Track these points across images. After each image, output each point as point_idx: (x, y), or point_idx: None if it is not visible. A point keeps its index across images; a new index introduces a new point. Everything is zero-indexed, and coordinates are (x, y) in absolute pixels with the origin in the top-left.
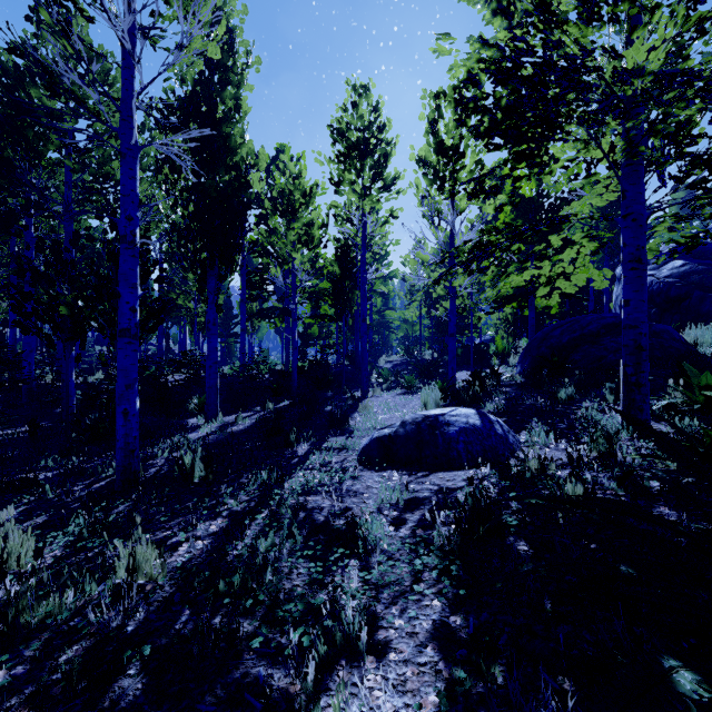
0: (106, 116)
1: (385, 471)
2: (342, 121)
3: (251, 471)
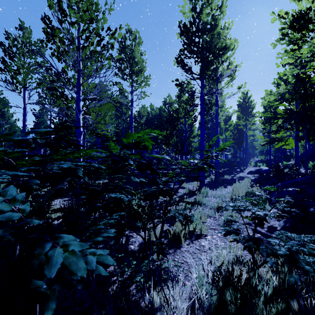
0: (209, 127)
1: (251, 174)
2: (240, 102)
3: (229, 175)
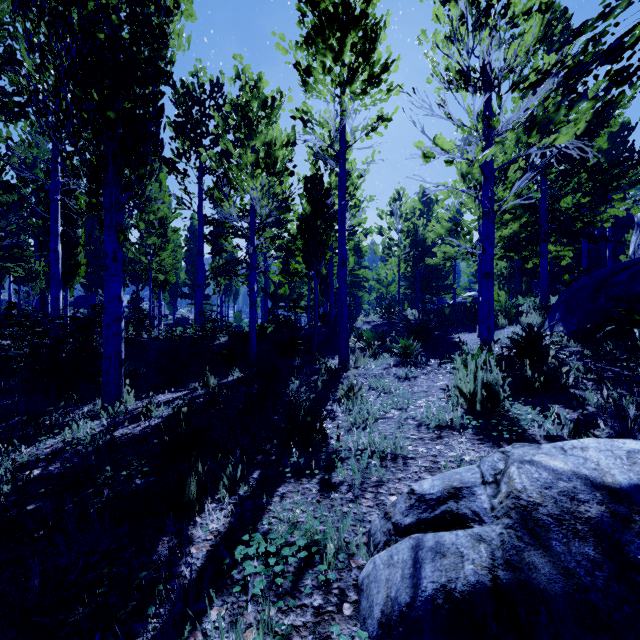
0: None
1: None
2: None
3: None
